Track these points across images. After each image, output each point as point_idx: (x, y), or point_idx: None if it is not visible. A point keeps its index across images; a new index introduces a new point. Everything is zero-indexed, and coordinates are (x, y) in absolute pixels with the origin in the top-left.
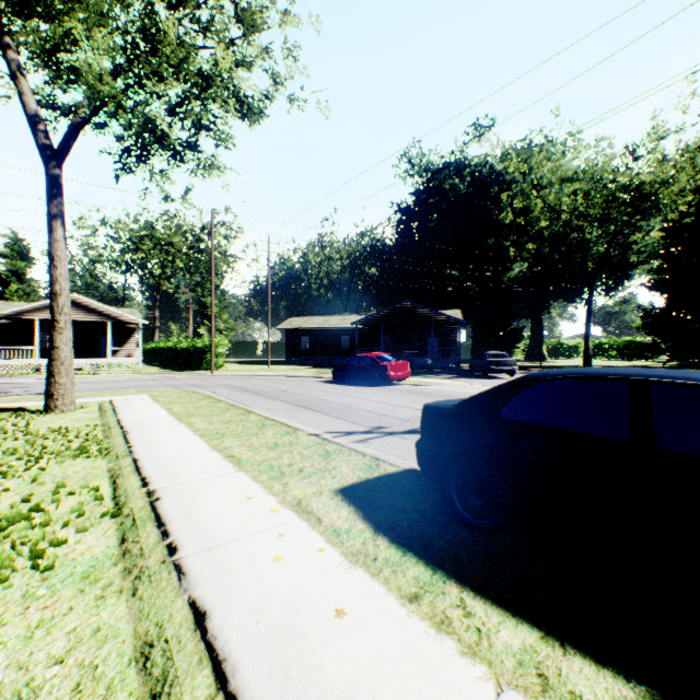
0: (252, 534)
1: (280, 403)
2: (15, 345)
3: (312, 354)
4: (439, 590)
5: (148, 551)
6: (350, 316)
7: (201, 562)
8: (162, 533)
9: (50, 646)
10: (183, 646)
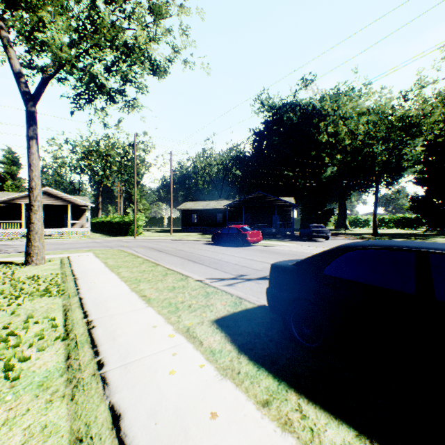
0: (155, 353)
1: (177, 258)
2: (9, 219)
3: (198, 226)
4: (283, 397)
5: (83, 367)
6: (223, 201)
7: (120, 375)
8: (94, 352)
9: (11, 440)
10: (102, 443)
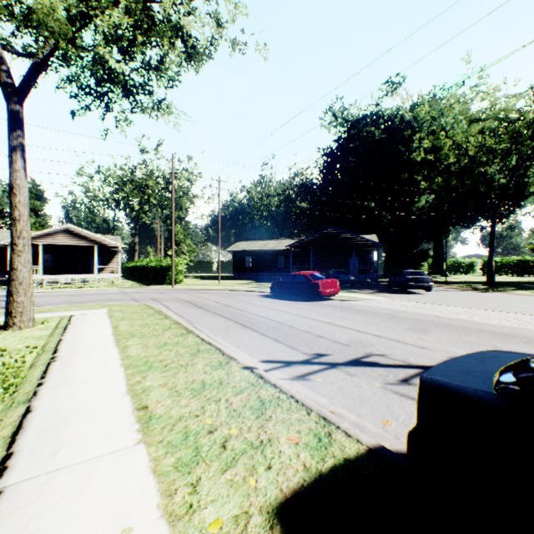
0: None
1: (221, 319)
2: None
3: (254, 271)
4: None
5: None
6: (285, 240)
7: None
8: None
9: None
10: None
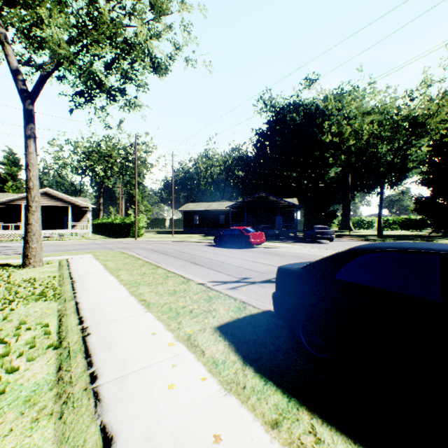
0: (153, 364)
1: (179, 260)
2: (9, 221)
3: (201, 227)
4: (294, 416)
5: (75, 380)
6: (225, 202)
7: (114, 390)
8: (88, 363)
9: None
10: None
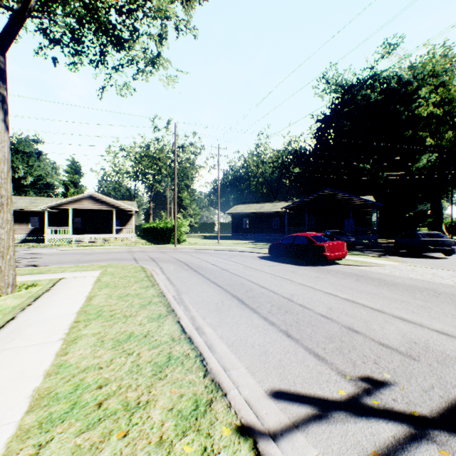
0: None
1: (214, 289)
2: (61, 225)
3: (251, 232)
4: None
5: None
6: (279, 203)
7: None
8: None
9: None
10: None
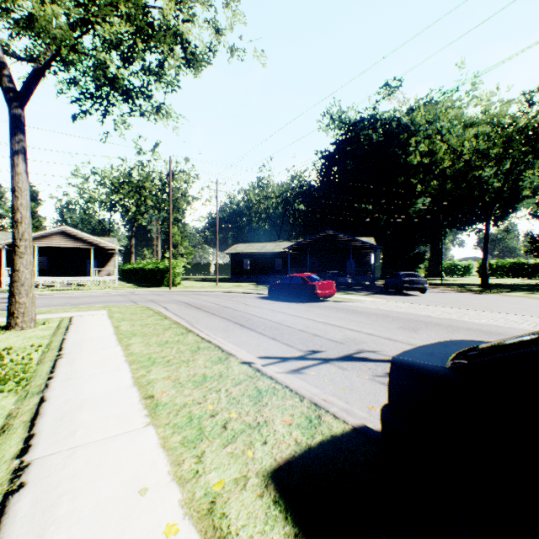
0: None
1: (220, 319)
2: None
3: (252, 274)
4: None
5: None
6: (283, 243)
7: None
8: None
9: None
10: None
